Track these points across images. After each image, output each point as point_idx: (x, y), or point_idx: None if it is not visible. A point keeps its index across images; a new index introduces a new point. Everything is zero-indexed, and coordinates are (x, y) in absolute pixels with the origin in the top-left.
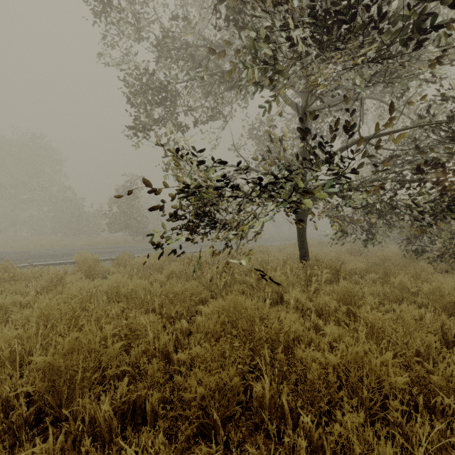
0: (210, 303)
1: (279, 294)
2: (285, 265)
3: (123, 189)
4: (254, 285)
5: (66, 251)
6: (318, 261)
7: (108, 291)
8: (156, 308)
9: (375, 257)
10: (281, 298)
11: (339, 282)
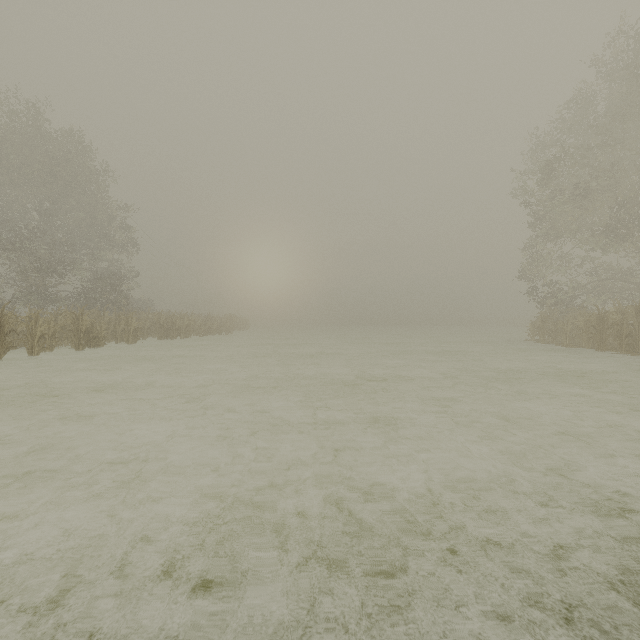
0: None
1: None
2: None
3: None
4: None
5: None
6: None
7: None
8: None
9: None
10: None
11: None
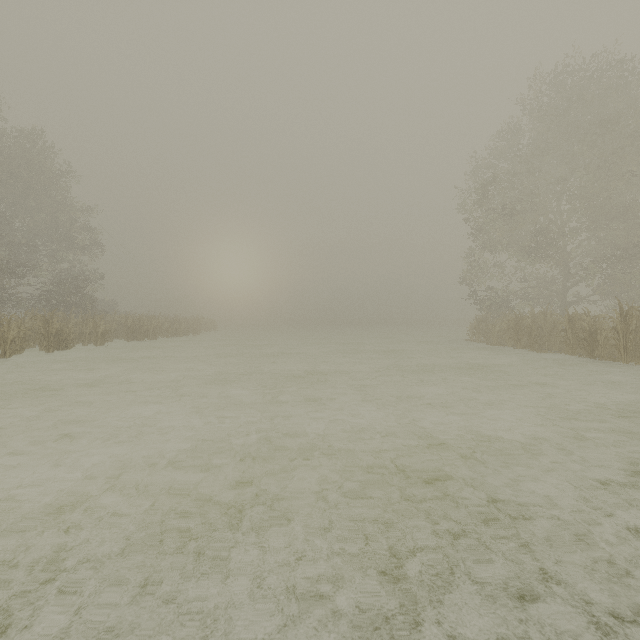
0: None
1: None
2: None
3: None
4: None
5: None
6: None
7: None
8: None
9: None
10: None
11: None
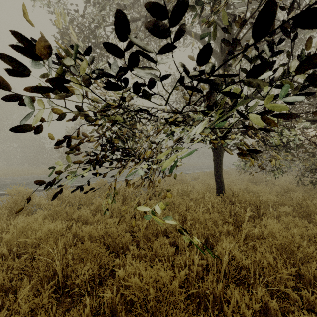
0: (129, 256)
1: (204, 236)
2: (204, 197)
3: (72, 130)
4: (178, 227)
5: (18, 180)
6: (234, 194)
7: (10, 242)
8: (57, 271)
9: (278, 187)
10: (207, 241)
11: (263, 220)
